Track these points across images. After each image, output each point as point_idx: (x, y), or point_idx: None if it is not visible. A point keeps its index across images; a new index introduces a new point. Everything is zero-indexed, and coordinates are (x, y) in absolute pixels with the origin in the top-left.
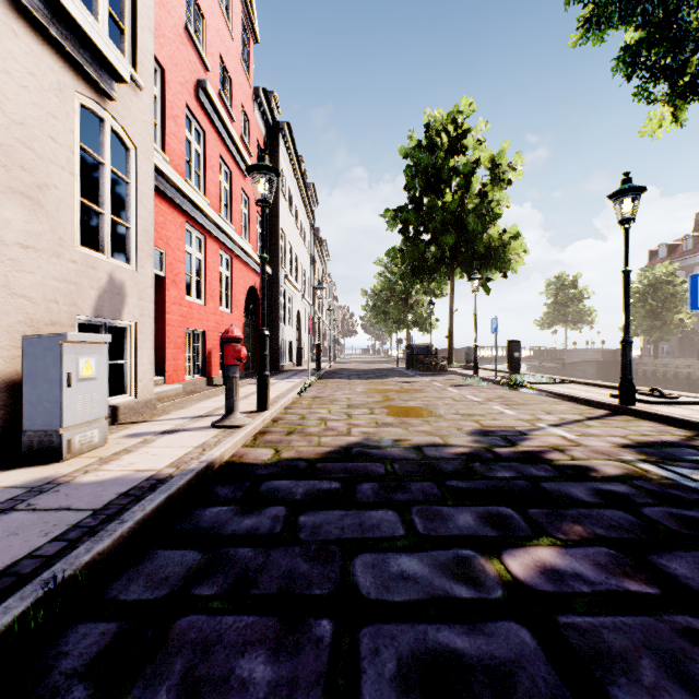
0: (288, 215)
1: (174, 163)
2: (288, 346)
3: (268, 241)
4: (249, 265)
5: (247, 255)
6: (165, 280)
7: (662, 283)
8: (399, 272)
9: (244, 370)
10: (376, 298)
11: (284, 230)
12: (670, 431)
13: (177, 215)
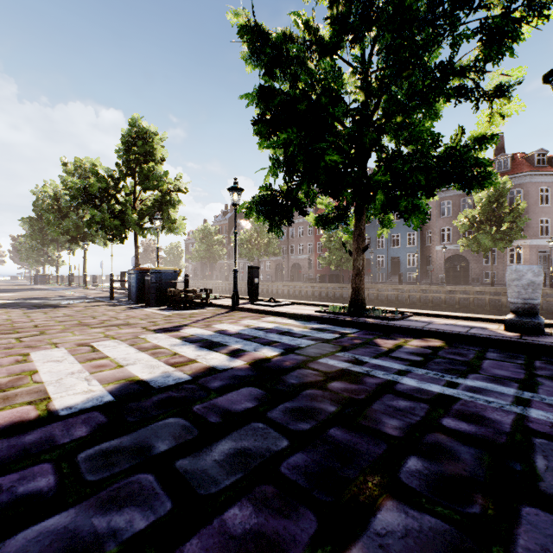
0: None
1: None
2: None
3: None
4: None
5: None
6: None
7: (174, 250)
8: (31, 243)
9: None
10: (21, 246)
11: None
12: (65, 287)
13: None
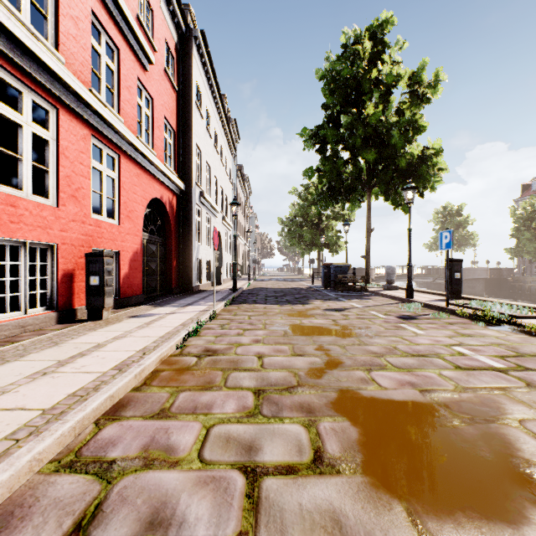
0: (206, 135)
1: None
2: (206, 266)
3: (180, 155)
4: (152, 174)
5: (146, 159)
6: None
7: None
8: (316, 192)
9: (142, 294)
10: (291, 223)
11: (200, 147)
12: None
13: None
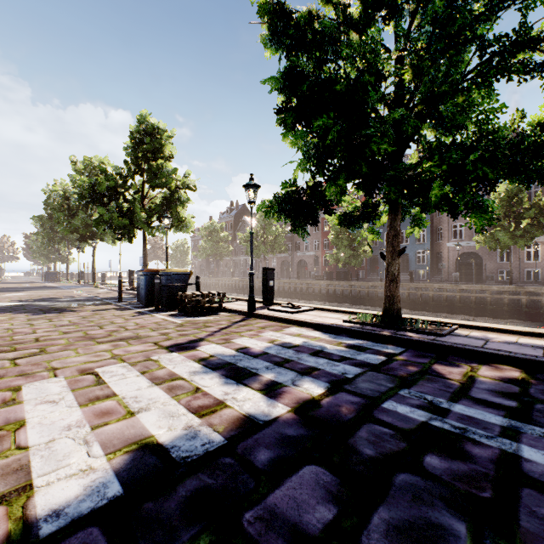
0: None
1: None
2: None
3: None
4: None
5: None
6: None
7: (180, 247)
8: (42, 241)
9: None
10: (33, 244)
11: None
12: (74, 285)
13: None
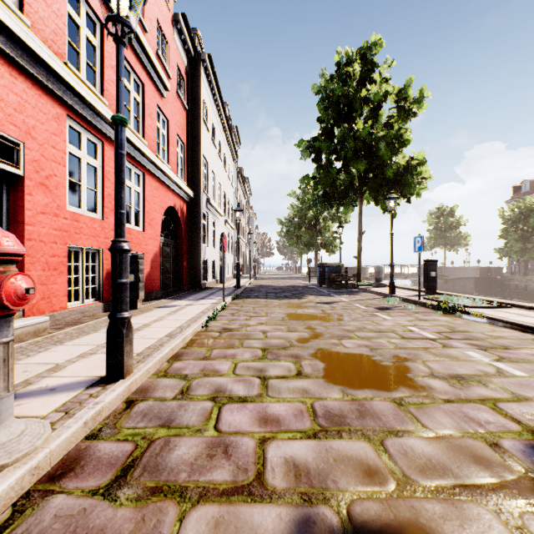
0: (211, 145)
1: (42, 34)
2: (212, 265)
3: (190, 166)
4: (167, 186)
5: (163, 173)
6: (24, 180)
7: (533, 211)
8: (312, 198)
9: (160, 290)
10: (289, 225)
11: (206, 158)
12: None
13: (49, 102)
